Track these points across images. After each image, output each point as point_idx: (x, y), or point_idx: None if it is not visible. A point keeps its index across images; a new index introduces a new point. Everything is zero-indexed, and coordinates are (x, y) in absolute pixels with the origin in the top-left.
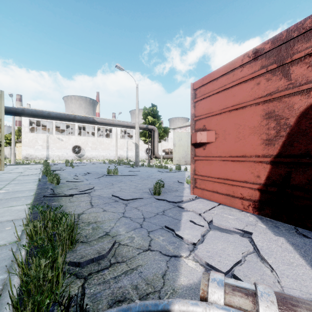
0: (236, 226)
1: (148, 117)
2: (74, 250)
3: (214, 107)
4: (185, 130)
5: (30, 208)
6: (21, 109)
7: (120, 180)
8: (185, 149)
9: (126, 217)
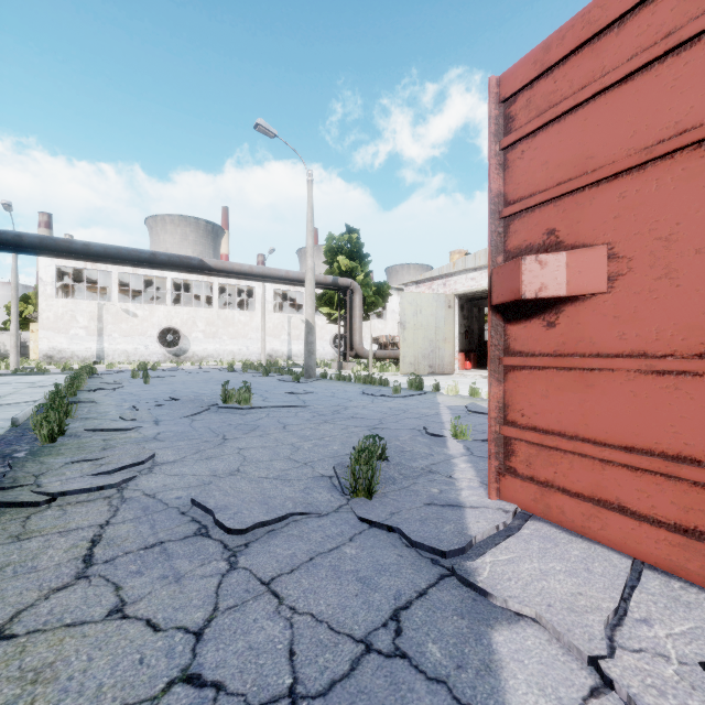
0: None
1: (339, 259)
2: None
3: (606, 148)
4: (429, 290)
5: None
6: (13, 233)
7: (251, 424)
8: (431, 337)
9: (199, 682)
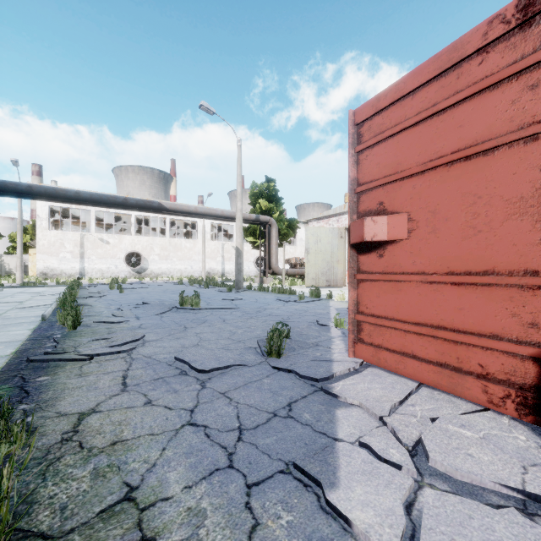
0: (501, 476)
1: (260, 201)
2: None
3: (407, 160)
4: (327, 224)
5: None
6: (26, 185)
7: (202, 319)
8: (328, 259)
9: (196, 425)
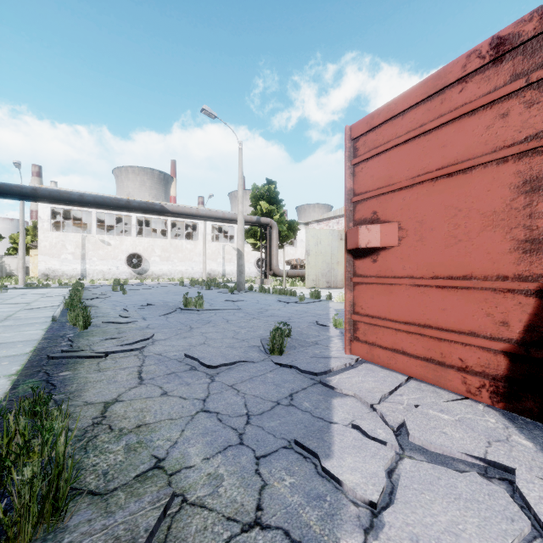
0: (468, 448)
1: (261, 203)
2: (60, 531)
3: (397, 174)
4: (327, 226)
5: (10, 387)
6: (30, 188)
7: (206, 320)
8: (328, 261)
9: (209, 411)
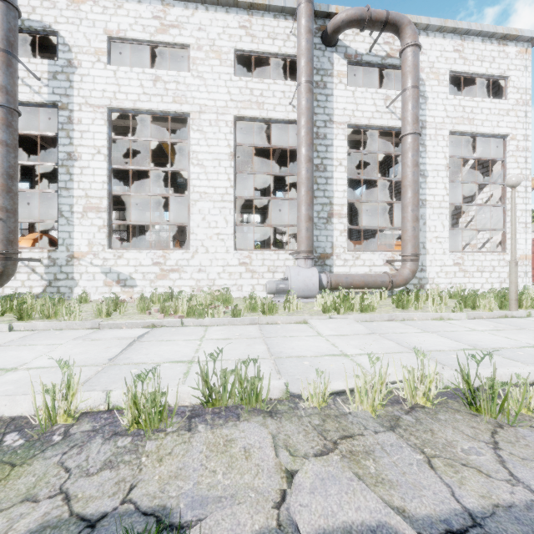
0: None
1: None
2: None
3: None
4: None
5: None
6: None
7: None
8: None
9: None
